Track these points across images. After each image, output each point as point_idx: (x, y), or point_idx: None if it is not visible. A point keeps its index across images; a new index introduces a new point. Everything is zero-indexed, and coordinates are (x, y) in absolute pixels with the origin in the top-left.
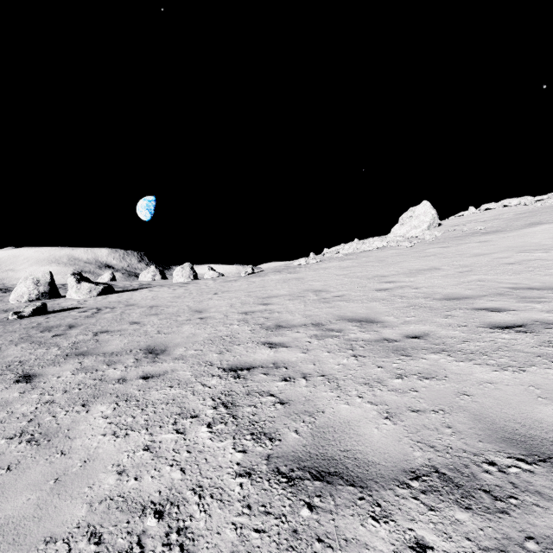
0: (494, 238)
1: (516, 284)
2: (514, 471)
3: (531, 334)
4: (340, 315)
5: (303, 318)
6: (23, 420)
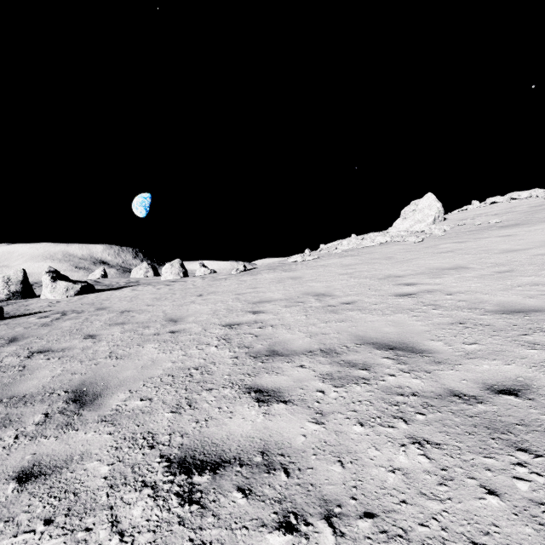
0: (519, 232)
1: None
2: None
3: None
4: (359, 335)
5: (307, 338)
6: None
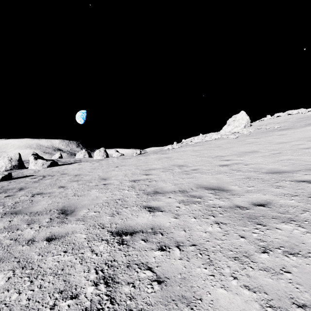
0: (288, 133)
1: None
2: None
3: None
4: (198, 184)
5: (173, 186)
6: None
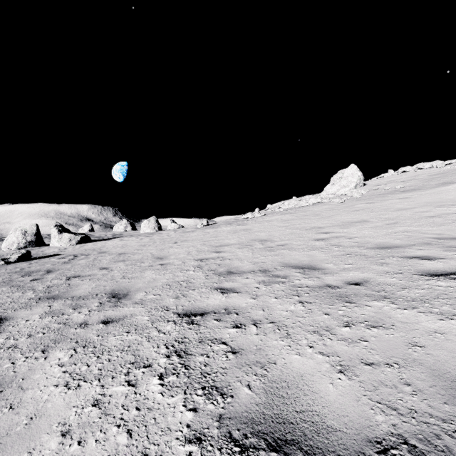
0: (413, 195)
1: (440, 235)
2: None
3: None
4: (285, 262)
5: (251, 265)
6: None
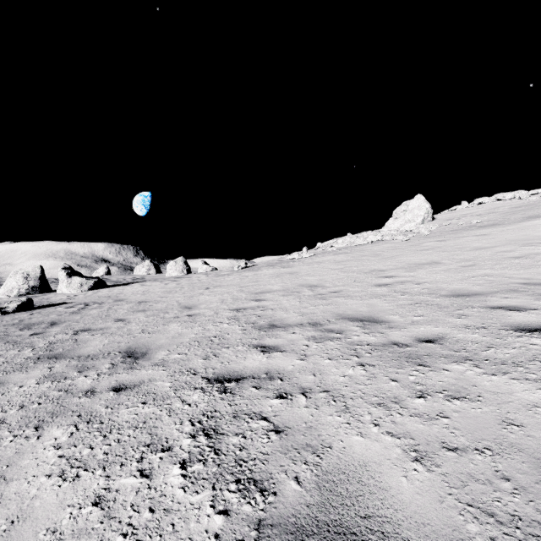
0: (493, 232)
1: (528, 280)
2: None
3: None
4: (339, 314)
5: (299, 316)
6: None
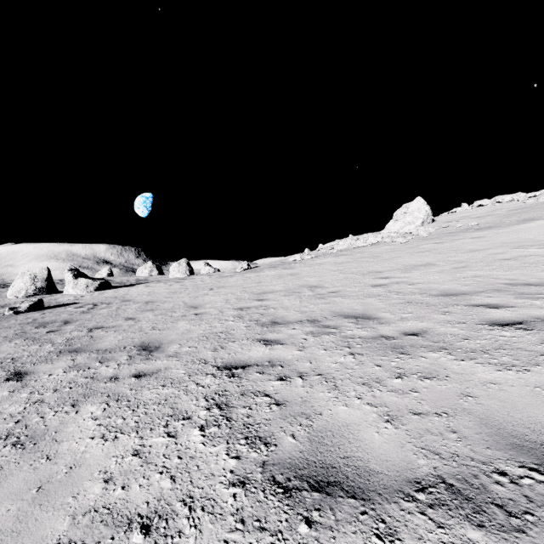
0: (488, 234)
1: (513, 280)
2: (527, 482)
3: (533, 332)
4: (336, 312)
5: (299, 314)
6: (10, 421)
